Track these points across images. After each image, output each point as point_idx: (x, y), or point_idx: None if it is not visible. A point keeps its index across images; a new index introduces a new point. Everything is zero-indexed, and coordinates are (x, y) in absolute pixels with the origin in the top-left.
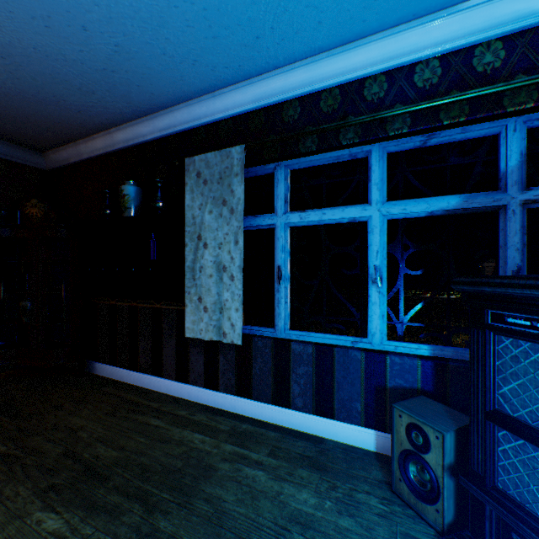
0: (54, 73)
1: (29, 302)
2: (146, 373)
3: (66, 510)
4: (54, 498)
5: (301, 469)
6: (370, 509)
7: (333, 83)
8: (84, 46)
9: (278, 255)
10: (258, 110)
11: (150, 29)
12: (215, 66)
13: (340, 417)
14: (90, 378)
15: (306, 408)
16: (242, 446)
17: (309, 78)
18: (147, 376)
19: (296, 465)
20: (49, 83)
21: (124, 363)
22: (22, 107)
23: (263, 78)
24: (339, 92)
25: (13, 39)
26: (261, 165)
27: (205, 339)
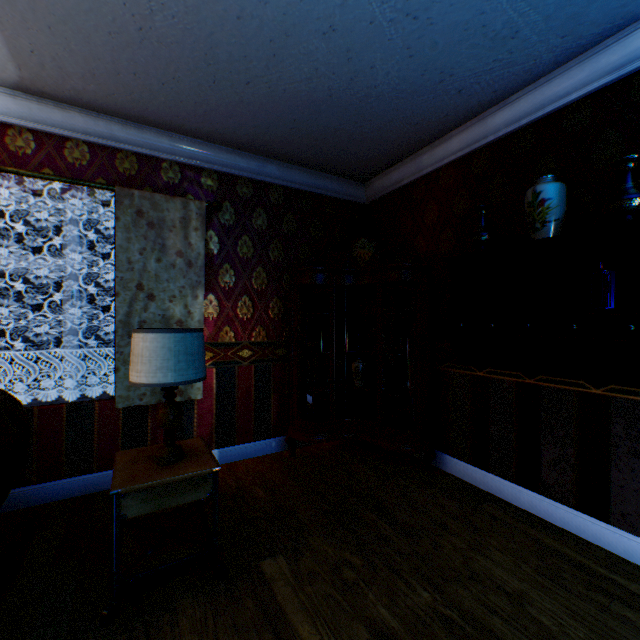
0: (472, 17)
1: (361, 363)
2: (558, 501)
3: None
4: None
5: None
6: None
7: None
8: None
9: None
10: None
11: None
12: None
13: None
14: (442, 477)
15: None
16: None
17: None
18: (563, 508)
19: None
20: (449, 46)
21: (502, 470)
22: (383, 112)
23: None
24: None
25: None
26: None
27: None
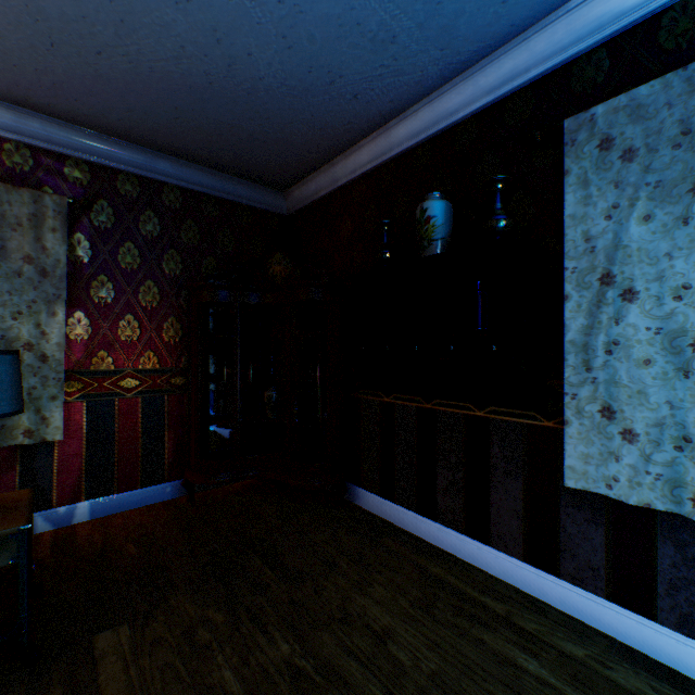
0: (344, 12)
1: (274, 392)
2: (450, 527)
3: None
4: None
5: None
6: None
7: None
8: None
9: None
10: None
11: None
12: None
13: None
14: (353, 512)
15: None
16: None
17: None
18: (454, 535)
19: None
20: (329, 42)
21: (406, 499)
22: (280, 111)
23: None
24: None
25: None
26: None
27: (626, 502)
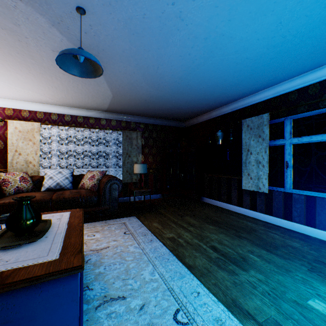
0: (199, 103)
1: (182, 174)
2: (224, 202)
3: (213, 226)
4: (209, 223)
5: (295, 239)
6: (325, 253)
7: (315, 82)
8: (211, 95)
9: (286, 157)
10: (275, 97)
11: (233, 87)
12: (256, 87)
13: (319, 227)
14: (202, 202)
15: (300, 222)
16: (268, 229)
17: (301, 82)
18: (224, 204)
19: (292, 237)
20: (197, 105)
21: (214, 198)
22: (186, 112)
23: (277, 85)
24: (318, 85)
25: (193, 99)
26: (277, 119)
27: (250, 190)
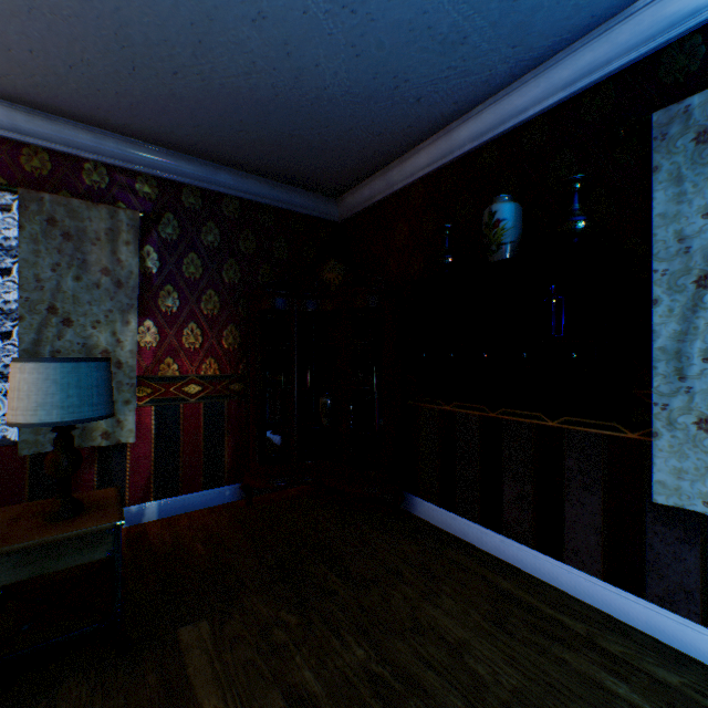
0: (416, 17)
1: (328, 399)
2: (518, 541)
3: None
4: None
5: None
6: None
7: None
8: None
9: None
10: None
11: None
12: None
13: None
14: (411, 521)
15: None
16: None
17: None
18: (523, 549)
19: None
20: (397, 48)
21: (468, 511)
22: (341, 118)
23: None
24: None
25: None
26: None
27: None
